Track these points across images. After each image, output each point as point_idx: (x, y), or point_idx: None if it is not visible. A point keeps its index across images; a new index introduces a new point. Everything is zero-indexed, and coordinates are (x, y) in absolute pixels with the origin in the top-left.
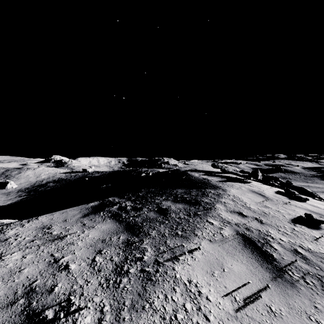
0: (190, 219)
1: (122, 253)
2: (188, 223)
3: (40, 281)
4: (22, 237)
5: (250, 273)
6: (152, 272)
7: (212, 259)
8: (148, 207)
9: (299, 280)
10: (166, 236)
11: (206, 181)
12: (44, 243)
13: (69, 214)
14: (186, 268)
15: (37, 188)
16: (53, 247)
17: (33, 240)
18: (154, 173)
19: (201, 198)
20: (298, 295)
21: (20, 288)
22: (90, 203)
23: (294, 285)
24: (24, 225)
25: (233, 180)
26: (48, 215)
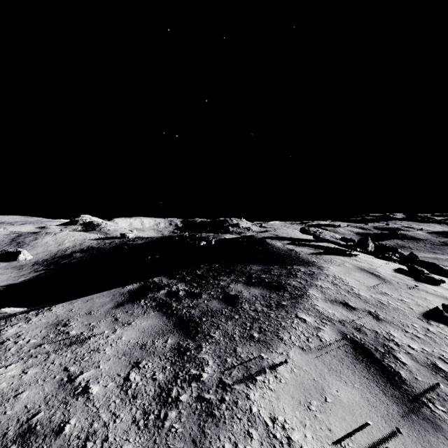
0: (271, 314)
1: (170, 368)
2: (268, 319)
3: (44, 414)
4: (25, 338)
5: (367, 405)
6: (215, 401)
7: (307, 380)
8: (210, 292)
9: (445, 417)
10: (235, 340)
11: (293, 254)
12: (56, 349)
13: (96, 303)
14: (266, 395)
15: (59, 260)
16: (68, 355)
17: (40, 344)
18: (219, 241)
19: (286, 279)
20: (447, 445)
21: (13, 426)
22: (127, 286)
23: (438, 426)
24: (31, 319)
25: (331, 253)
26: (66, 305)
